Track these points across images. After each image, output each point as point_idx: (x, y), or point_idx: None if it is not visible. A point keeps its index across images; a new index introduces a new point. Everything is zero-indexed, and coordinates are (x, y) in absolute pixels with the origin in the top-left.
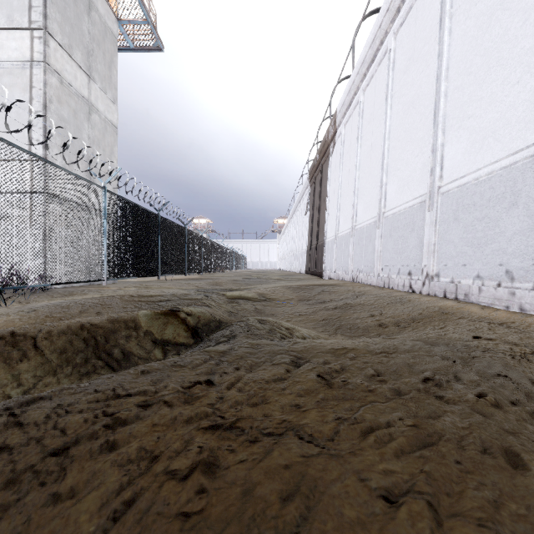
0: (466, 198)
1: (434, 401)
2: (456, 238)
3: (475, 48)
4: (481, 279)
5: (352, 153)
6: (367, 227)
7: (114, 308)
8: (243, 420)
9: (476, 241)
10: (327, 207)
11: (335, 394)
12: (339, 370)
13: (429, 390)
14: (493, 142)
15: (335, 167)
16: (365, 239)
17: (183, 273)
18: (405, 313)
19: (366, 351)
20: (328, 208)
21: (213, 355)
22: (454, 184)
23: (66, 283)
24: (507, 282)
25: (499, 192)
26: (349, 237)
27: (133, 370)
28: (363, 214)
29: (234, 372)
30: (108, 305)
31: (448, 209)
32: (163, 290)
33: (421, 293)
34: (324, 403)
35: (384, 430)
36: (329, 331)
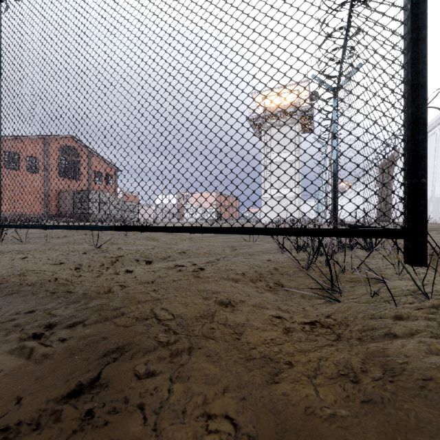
0: (438, 200)
1: None
2: (436, 209)
3: None
4: (439, 218)
5: None
6: None
7: None
8: None
9: (439, 210)
10: (393, 189)
11: None
12: None
13: None
14: None
15: (398, 171)
16: None
17: None
18: None
19: None
20: (393, 189)
21: None
22: (436, 196)
23: None
24: None
25: None
26: None
27: None
28: None
29: None
30: None
31: (435, 202)
32: None
33: (428, 223)
34: None
35: None
36: None
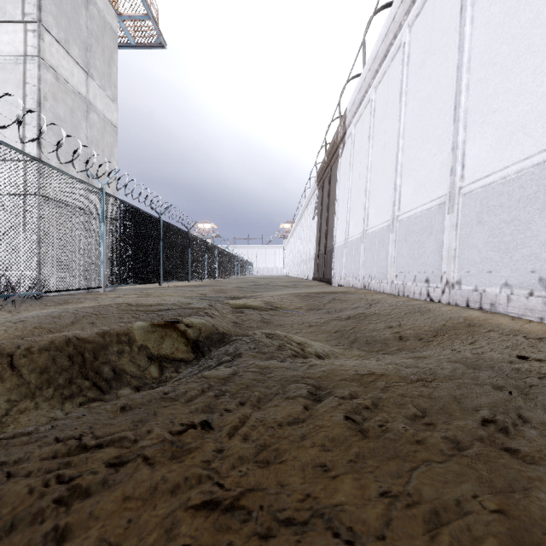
0: (492, 198)
1: (511, 462)
2: (480, 242)
3: (501, 36)
4: (509, 288)
5: (363, 154)
6: (380, 231)
7: (110, 318)
8: (249, 494)
9: (504, 246)
10: (336, 211)
11: (372, 447)
12: (370, 407)
13: (495, 440)
14: (523, 137)
15: (345, 169)
16: (378, 243)
17: (186, 279)
18: (427, 324)
19: (399, 379)
20: (337, 212)
21: (212, 383)
22: (477, 184)
23: (60, 291)
24: (541, 291)
25: (530, 191)
26: (360, 242)
27: (111, 405)
28: (375, 217)
29: (238, 409)
30: (103, 315)
31: (471, 211)
32: (164, 298)
33: (440, 301)
34: (359, 463)
35: (459, 522)
36: (344, 345)
